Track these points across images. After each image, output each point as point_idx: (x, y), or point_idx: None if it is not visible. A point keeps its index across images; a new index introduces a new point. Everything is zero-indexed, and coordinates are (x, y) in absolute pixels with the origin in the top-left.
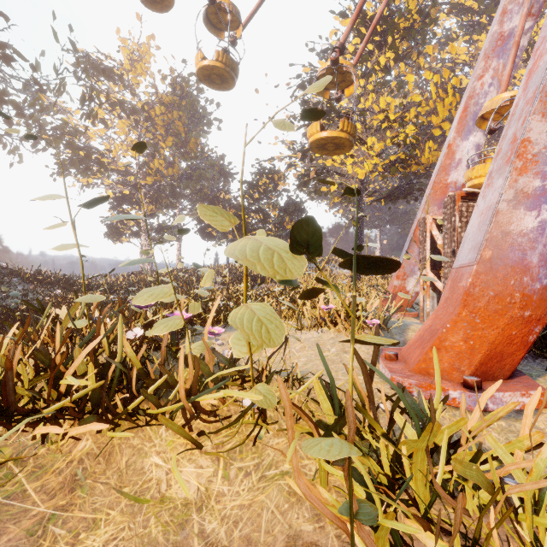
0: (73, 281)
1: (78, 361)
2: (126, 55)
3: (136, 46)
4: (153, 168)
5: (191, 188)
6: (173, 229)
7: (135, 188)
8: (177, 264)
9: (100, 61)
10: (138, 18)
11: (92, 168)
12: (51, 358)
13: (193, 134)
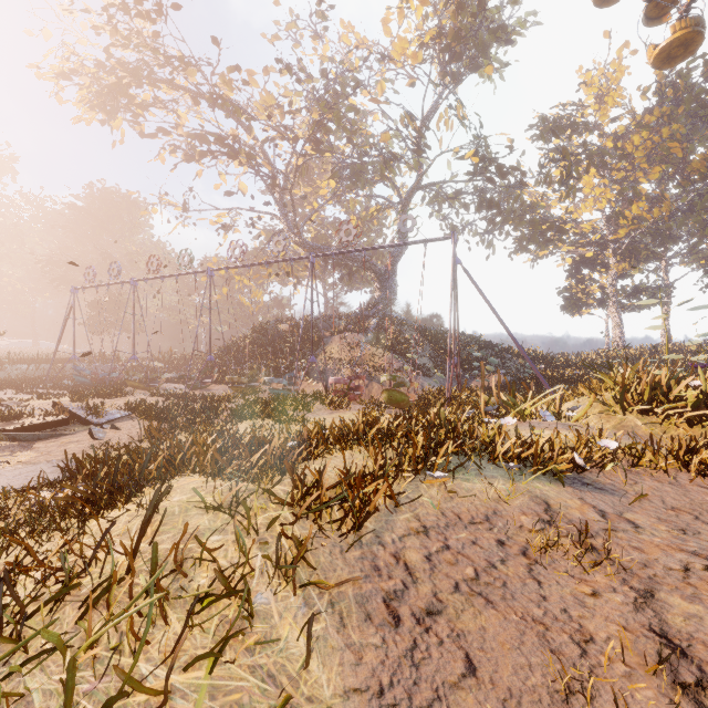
0: (550, 358)
1: (679, 386)
2: (587, 91)
3: (601, 72)
4: (628, 216)
5: (690, 224)
6: (655, 289)
7: (598, 246)
8: (661, 338)
9: (557, 115)
10: (604, 37)
11: (553, 239)
12: (658, 385)
13: (694, 142)
